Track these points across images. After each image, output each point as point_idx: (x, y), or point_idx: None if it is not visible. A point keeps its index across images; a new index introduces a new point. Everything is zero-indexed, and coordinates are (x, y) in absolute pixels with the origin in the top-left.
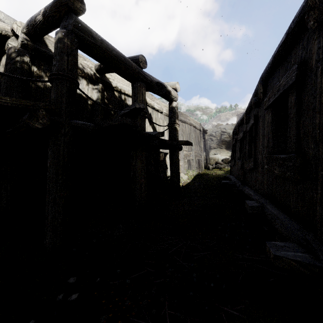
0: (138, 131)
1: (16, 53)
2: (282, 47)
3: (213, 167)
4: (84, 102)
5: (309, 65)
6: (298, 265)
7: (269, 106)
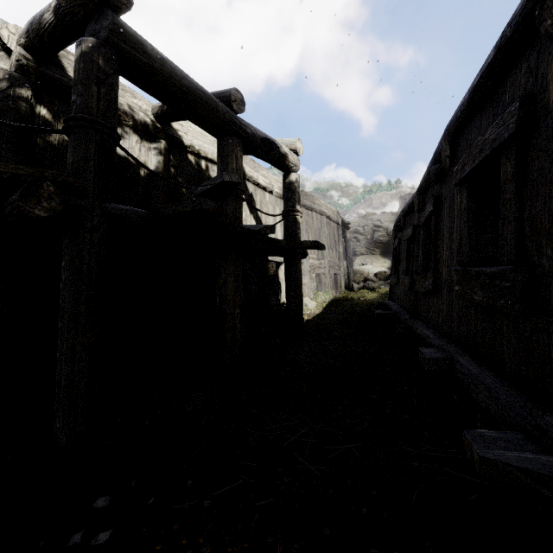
0: (229, 224)
1: (6, 82)
2: (489, 72)
3: (359, 286)
4: (132, 172)
5: (542, 103)
6: (528, 478)
7: (463, 179)
